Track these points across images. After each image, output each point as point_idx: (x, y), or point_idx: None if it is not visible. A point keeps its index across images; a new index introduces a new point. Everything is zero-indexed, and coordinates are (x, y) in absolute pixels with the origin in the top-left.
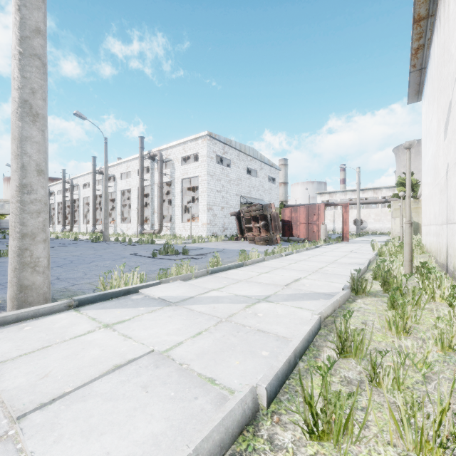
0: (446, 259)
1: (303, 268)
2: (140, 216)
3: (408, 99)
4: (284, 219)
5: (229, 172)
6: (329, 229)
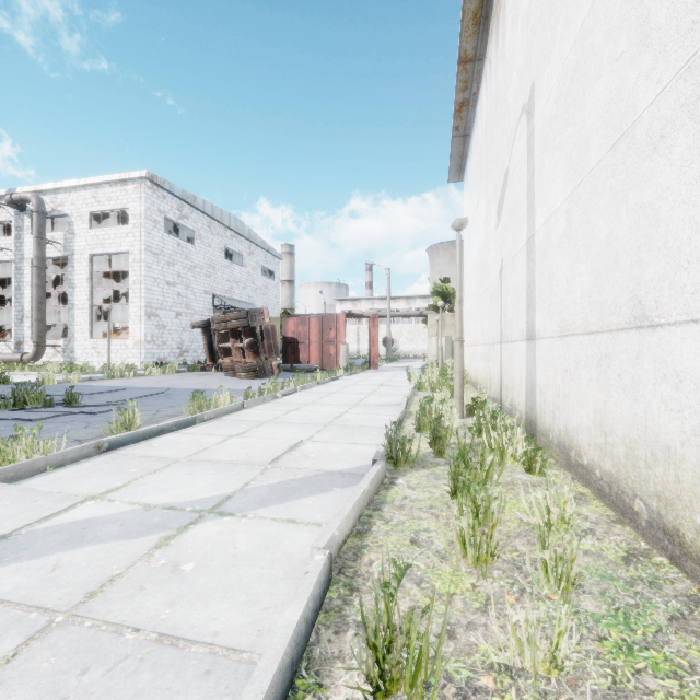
0: (500, 392)
1: (310, 418)
2: None
3: (449, 175)
4: (287, 336)
5: (192, 251)
6: (352, 351)
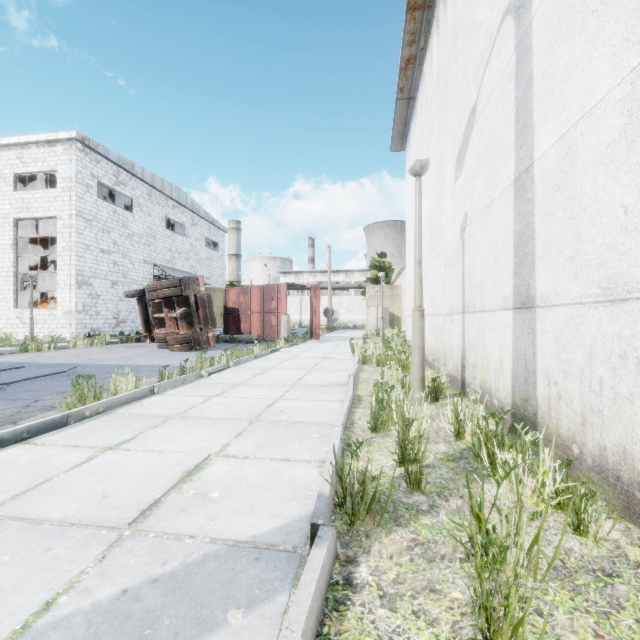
0: (461, 370)
1: (233, 409)
2: None
3: (392, 143)
4: (228, 306)
5: (130, 219)
6: (295, 321)
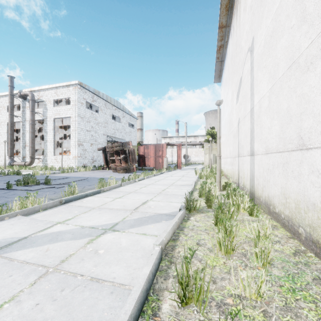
0: (238, 179)
1: (151, 191)
2: (10, 149)
3: (214, 79)
4: (140, 154)
5: (98, 116)
6: (169, 161)
